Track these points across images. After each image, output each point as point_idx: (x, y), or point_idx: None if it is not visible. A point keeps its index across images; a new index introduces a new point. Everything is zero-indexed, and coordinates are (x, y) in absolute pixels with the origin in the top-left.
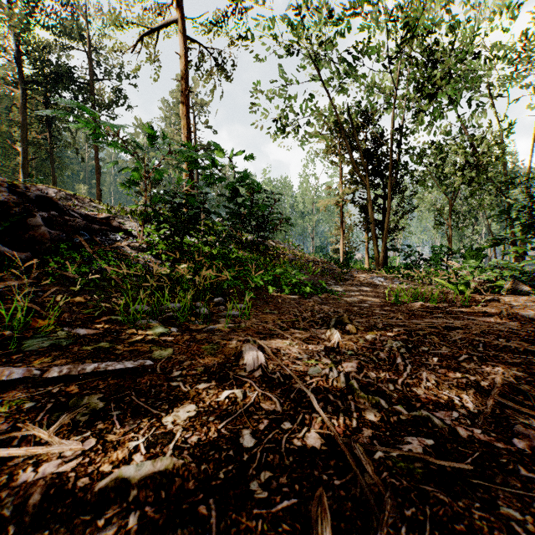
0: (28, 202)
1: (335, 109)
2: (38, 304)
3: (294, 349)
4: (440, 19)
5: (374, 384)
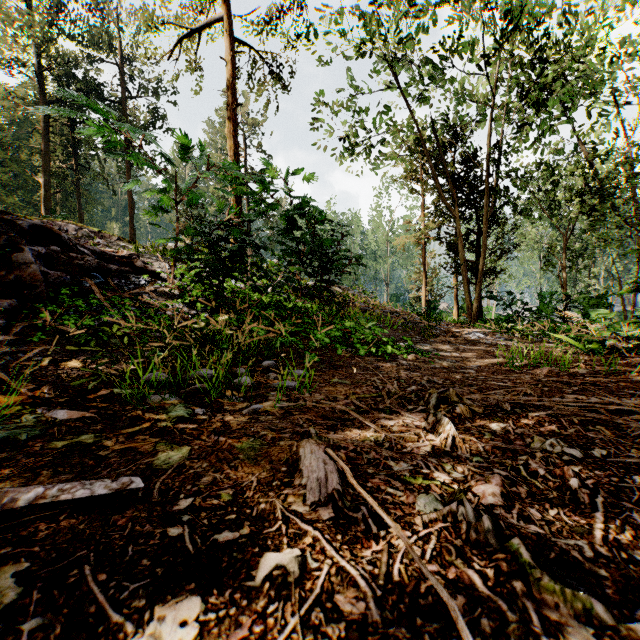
0: (18, 233)
1: (417, 124)
2: (9, 372)
3: (384, 453)
4: (552, 6)
5: (551, 542)
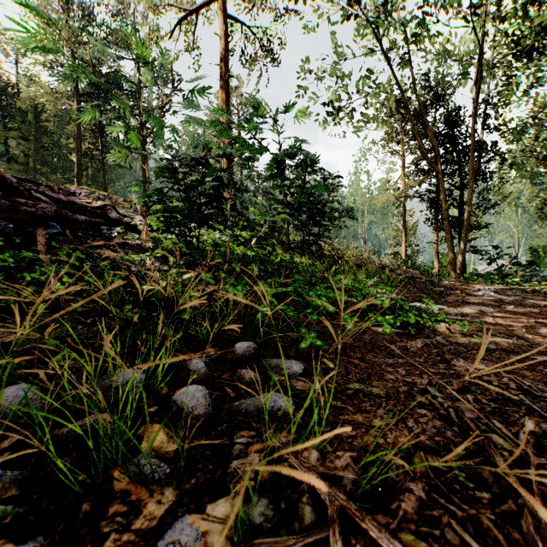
0: None
1: (399, 84)
2: None
3: None
4: None
5: None
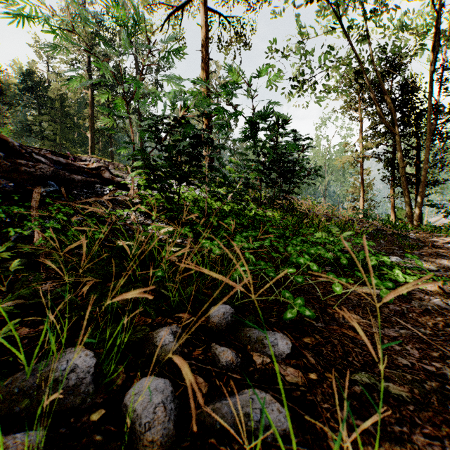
0: None
1: (358, 57)
2: None
3: None
4: None
5: None
